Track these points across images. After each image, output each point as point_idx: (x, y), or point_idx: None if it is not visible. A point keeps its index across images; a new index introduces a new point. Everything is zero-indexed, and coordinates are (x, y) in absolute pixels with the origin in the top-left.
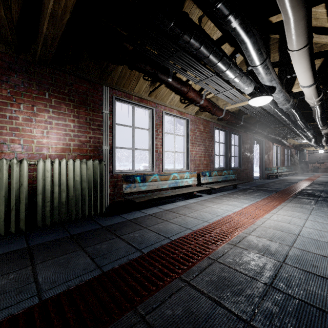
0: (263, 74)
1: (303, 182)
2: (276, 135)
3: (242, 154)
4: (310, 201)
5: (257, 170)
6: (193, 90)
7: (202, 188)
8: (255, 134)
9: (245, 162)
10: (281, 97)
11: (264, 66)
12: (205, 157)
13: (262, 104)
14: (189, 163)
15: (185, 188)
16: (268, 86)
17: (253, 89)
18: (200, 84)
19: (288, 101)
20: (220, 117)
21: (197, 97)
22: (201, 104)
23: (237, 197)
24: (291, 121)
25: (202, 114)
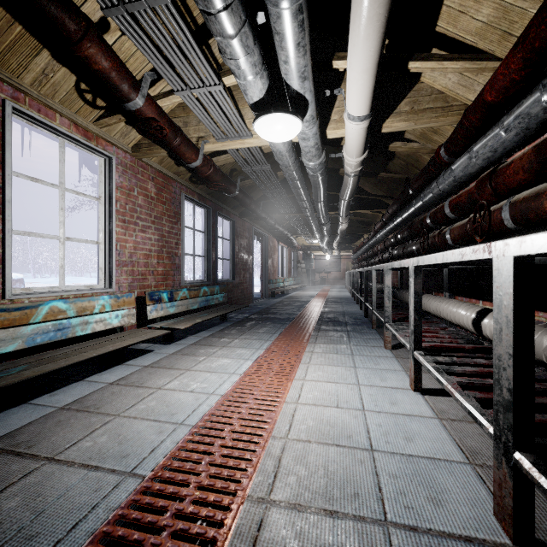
0: (293, 41)
1: (316, 300)
2: (285, 227)
3: (236, 256)
4: (341, 335)
5: (255, 283)
6: (105, 47)
7: (148, 334)
8: (256, 222)
9: (240, 271)
10: (312, 135)
11: (297, 10)
12: (160, 257)
13: (283, 138)
14: (114, 272)
15: (97, 339)
16: (297, 93)
17: (267, 92)
18: (122, 21)
19: (320, 152)
20: (192, 164)
21: (120, 75)
22: (137, 109)
23: (228, 342)
24: (310, 203)
25: (150, 152)
